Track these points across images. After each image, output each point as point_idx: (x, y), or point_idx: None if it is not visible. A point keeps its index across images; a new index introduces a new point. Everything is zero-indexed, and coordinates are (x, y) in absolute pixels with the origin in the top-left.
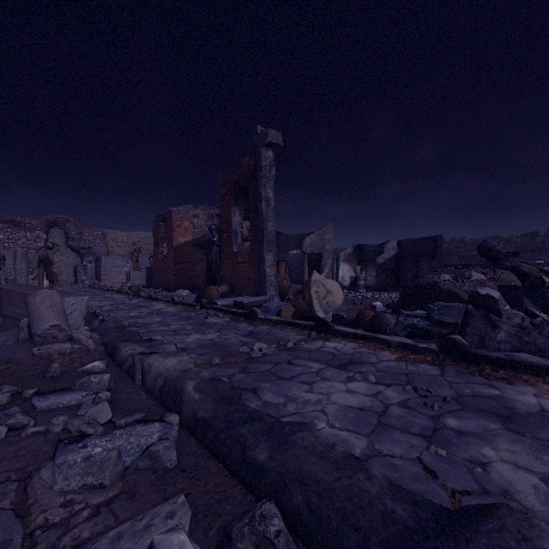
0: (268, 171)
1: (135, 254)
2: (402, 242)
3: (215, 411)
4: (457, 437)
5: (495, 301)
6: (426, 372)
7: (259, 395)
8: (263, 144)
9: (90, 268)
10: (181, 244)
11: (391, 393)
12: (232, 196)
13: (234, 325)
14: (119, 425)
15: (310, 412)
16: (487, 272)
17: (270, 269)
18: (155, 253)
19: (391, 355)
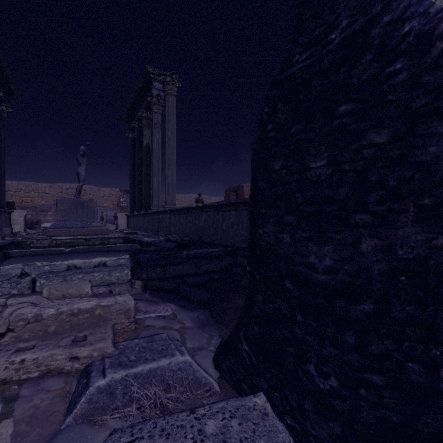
0: None
1: None
2: None
3: None
4: None
5: None
6: None
7: None
8: None
9: None
10: None
11: None
12: None
13: None
14: None
15: None
16: None
17: None
18: None
19: None
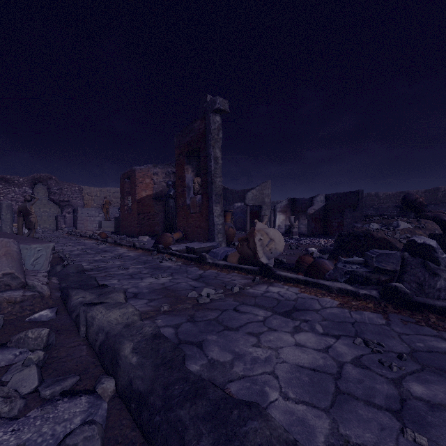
0: (216, 133)
1: (106, 206)
2: (329, 196)
3: (153, 380)
4: (431, 413)
5: (433, 249)
6: (372, 321)
7: (205, 351)
8: (212, 110)
9: (69, 217)
10: (143, 197)
11: (342, 347)
12: (185, 156)
13: (185, 269)
14: (44, 396)
15: (260, 374)
16: (412, 221)
17: (218, 219)
18: (122, 205)
19: (333, 301)
